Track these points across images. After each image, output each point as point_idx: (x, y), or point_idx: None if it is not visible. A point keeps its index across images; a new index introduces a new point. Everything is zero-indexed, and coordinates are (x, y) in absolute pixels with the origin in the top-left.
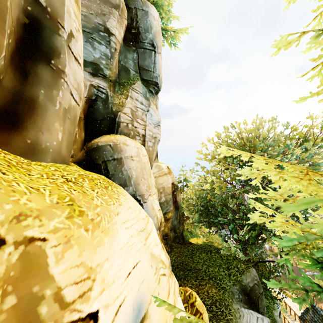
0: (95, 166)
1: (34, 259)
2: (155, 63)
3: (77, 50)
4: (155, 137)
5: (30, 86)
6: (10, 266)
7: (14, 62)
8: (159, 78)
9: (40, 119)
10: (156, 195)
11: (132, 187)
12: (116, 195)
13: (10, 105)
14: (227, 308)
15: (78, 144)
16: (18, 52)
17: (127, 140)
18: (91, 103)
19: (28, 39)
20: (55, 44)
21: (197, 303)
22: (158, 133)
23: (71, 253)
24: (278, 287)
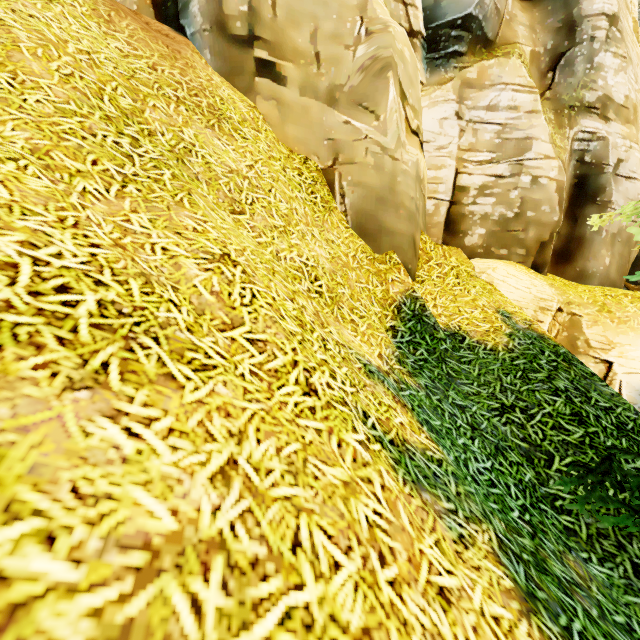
0: None
1: (575, 323)
2: None
3: (628, 169)
4: None
5: (578, 227)
6: (565, 321)
7: (567, 214)
8: None
9: (586, 250)
10: None
11: None
12: None
13: (565, 246)
14: None
15: None
16: (570, 206)
17: None
18: None
19: (577, 193)
20: (600, 183)
21: None
22: None
23: (597, 328)
24: None
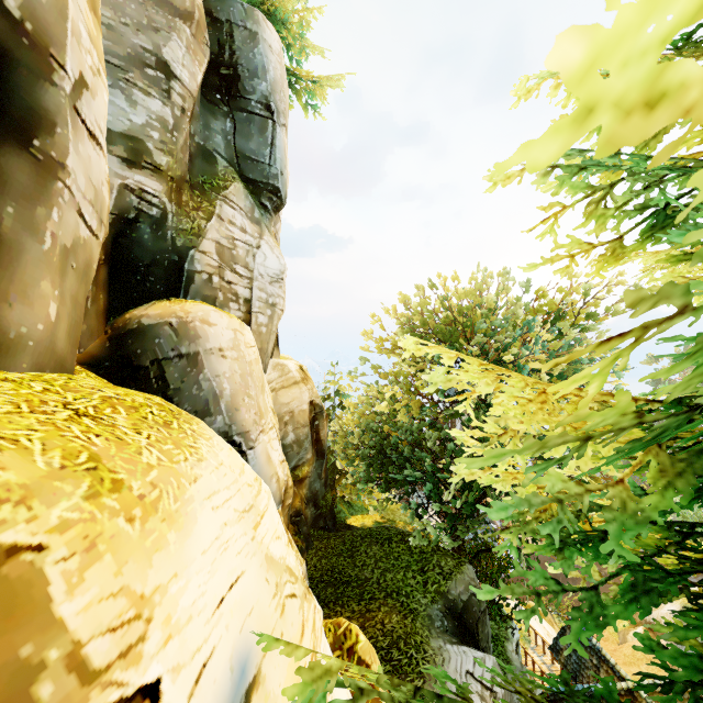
0: (135, 371)
1: (20, 590)
2: (274, 146)
3: (95, 115)
4: (273, 303)
5: None
6: None
7: None
8: (282, 180)
9: (3, 273)
10: (276, 429)
11: (222, 417)
12: (191, 439)
13: None
14: (420, 649)
15: (92, 321)
16: None
17: (211, 313)
18: (123, 226)
19: None
20: (42, 102)
21: (360, 645)
22: (279, 296)
23: (99, 571)
24: (496, 590)
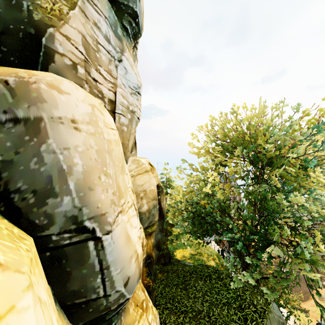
0: None
1: None
2: None
3: None
4: (132, 110)
5: None
6: None
7: None
8: (139, 6)
9: None
10: (134, 204)
11: (70, 198)
12: None
13: None
14: None
15: None
16: None
17: (63, 82)
18: None
19: None
20: None
21: None
22: (137, 106)
23: None
24: None
